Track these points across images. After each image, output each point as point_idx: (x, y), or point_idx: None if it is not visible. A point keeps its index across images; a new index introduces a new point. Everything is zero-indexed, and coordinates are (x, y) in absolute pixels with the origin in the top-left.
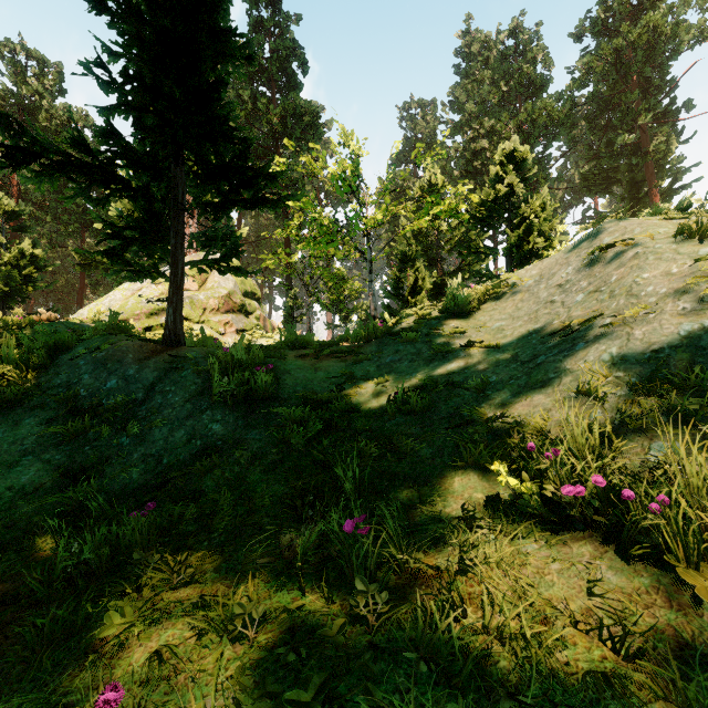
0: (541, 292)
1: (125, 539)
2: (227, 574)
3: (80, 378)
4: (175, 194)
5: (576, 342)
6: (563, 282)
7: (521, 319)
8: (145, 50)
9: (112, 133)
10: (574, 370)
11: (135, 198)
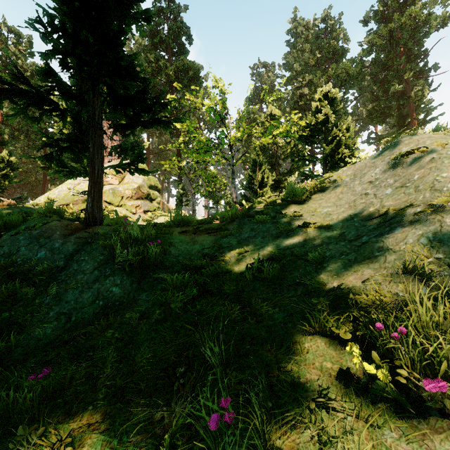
0: (356, 187)
1: (18, 405)
2: (102, 449)
3: (18, 250)
4: (93, 115)
5: (394, 226)
6: (373, 180)
7: (343, 206)
8: (65, 5)
9: (48, 72)
10: (397, 250)
11: (63, 118)
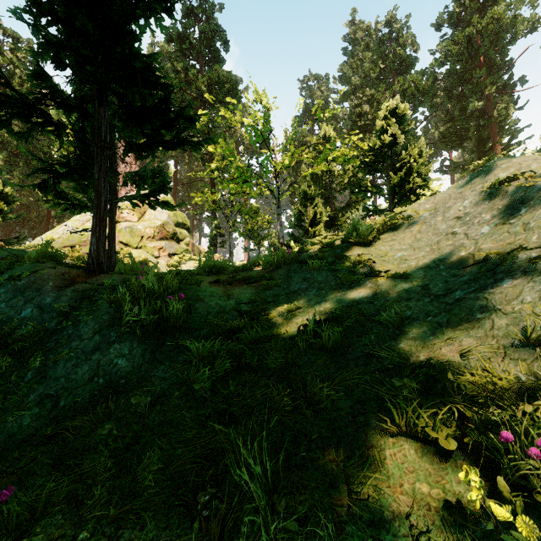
0: (439, 224)
1: None
2: None
3: None
4: (98, 131)
5: (500, 277)
6: (462, 215)
7: (423, 249)
8: None
9: (40, 75)
10: (508, 311)
11: (59, 135)
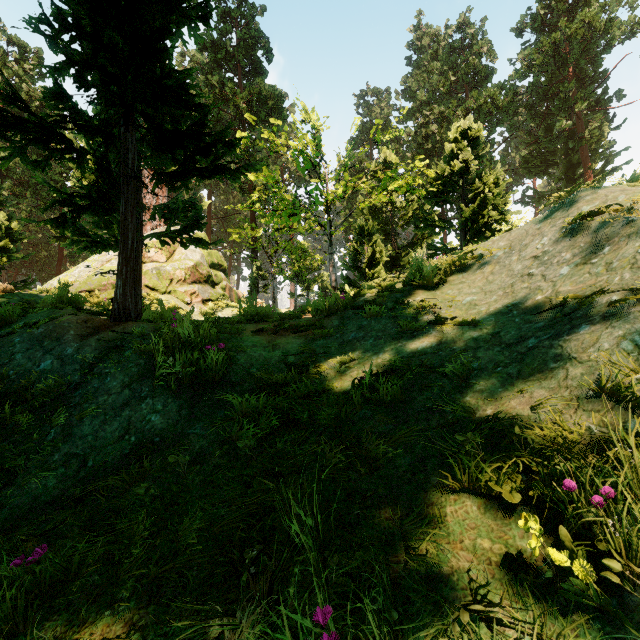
0: (514, 264)
1: None
2: None
3: (11, 358)
4: (125, 159)
5: (577, 323)
6: (540, 254)
7: (495, 293)
8: None
9: (58, 95)
10: (584, 359)
11: (80, 163)
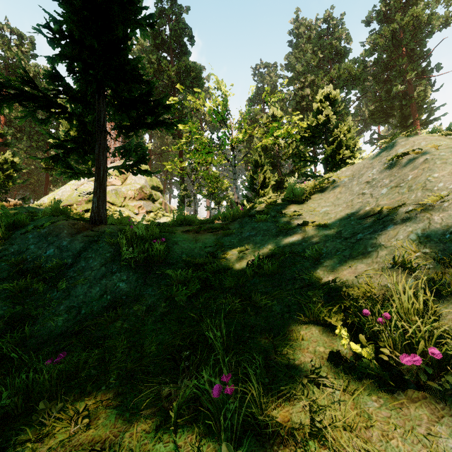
0: (354, 187)
1: (38, 385)
2: (116, 421)
3: (27, 248)
4: (98, 118)
5: (387, 224)
6: (370, 180)
7: (341, 206)
8: (73, 12)
9: (55, 75)
10: (388, 245)
11: (70, 121)
